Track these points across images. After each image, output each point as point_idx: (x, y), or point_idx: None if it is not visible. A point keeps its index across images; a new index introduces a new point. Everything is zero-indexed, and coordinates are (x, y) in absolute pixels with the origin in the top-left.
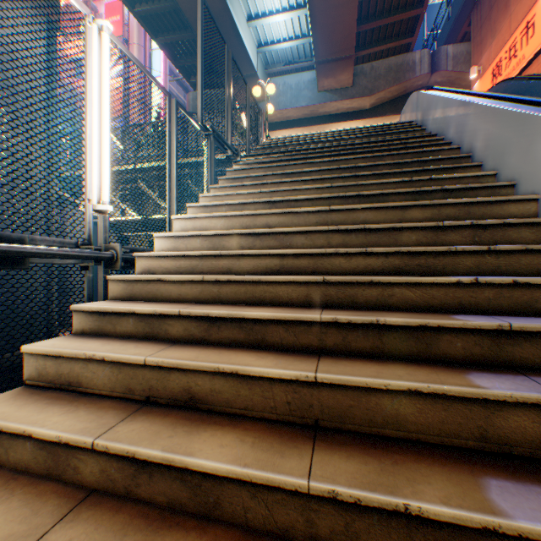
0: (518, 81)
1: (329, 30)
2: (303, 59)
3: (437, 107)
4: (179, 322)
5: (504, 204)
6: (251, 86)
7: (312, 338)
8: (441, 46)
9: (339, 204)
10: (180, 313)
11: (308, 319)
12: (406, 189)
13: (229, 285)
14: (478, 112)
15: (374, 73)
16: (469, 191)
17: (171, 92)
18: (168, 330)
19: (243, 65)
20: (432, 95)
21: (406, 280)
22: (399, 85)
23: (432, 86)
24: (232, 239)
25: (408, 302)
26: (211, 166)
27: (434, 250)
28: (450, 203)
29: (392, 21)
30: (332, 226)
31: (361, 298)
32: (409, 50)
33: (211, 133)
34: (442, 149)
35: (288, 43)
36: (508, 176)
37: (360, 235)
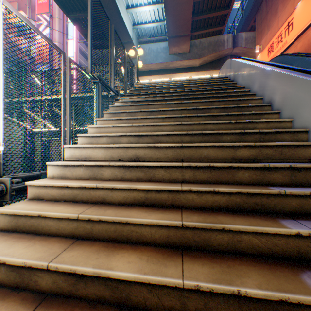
0: (289, 56)
1: (176, 18)
2: (160, 34)
3: (245, 70)
4: (48, 274)
5: (306, 147)
6: (129, 49)
7: (174, 301)
8: (238, 33)
9: (188, 138)
10: (48, 267)
11: (171, 284)
12: (234, 130)
13: (101, 223)
14: (276, 76)
15: (202, 45)
16: (277, 133)
17: (80, 49)
18: (38, 281)
19: (124, 35)
20: (241, 62)
21: (253, 229)
22: (215, 53)
23: (233, 55)
24: (108, 169)
25: (255, 247)
26: (99, 103)
27: (267, 192)
28: (268, 145)
29: (212, 16)
30: (185, 163)
31: (214, 242)
32: (221, 33)
33: (98, 81)
34: (251, 98)
35: (151, 24)
36: (302, 123)
37: (206, 170)
